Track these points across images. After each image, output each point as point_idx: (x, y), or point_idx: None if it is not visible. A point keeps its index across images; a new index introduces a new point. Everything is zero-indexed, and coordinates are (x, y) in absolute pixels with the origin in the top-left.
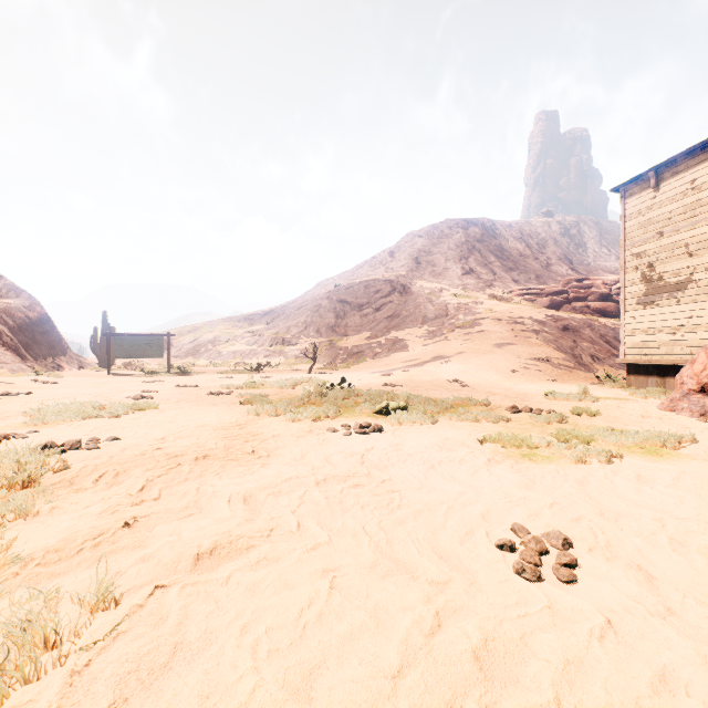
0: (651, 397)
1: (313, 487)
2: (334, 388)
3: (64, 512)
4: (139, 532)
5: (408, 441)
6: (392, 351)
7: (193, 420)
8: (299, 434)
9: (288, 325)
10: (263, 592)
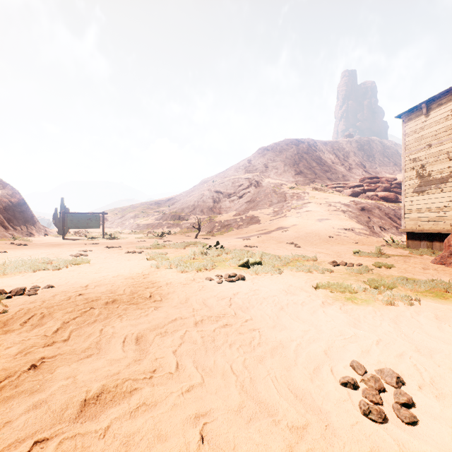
0: (424, 255)
1: (192, 327)
2: (211, 249)
3: None
4: (42, 374)
5: (263, 288)
6: (250, 224)
7: (112, 272)
8: (185, 282)
9: (182, 207)
10: (137, 446)
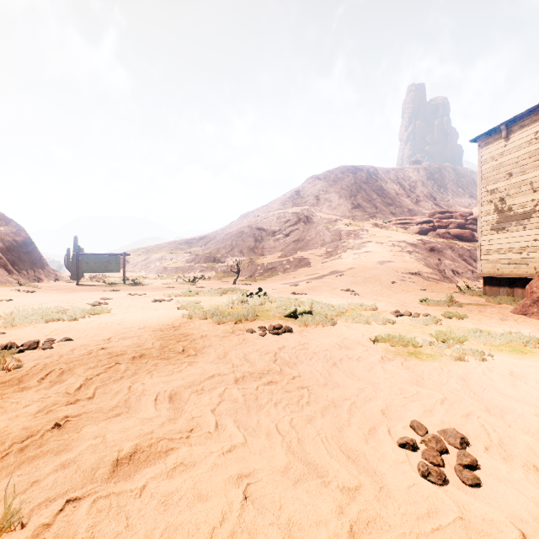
0: (503, 303)
1: (232, 384)
2: (253, 296)
3: (4, 412)
4: (67, 434)
5: (313, 341)
6: (298, 267)
7: (137, 323)
8: (223, 334)
9: (218, 247)
10: (176, 505)
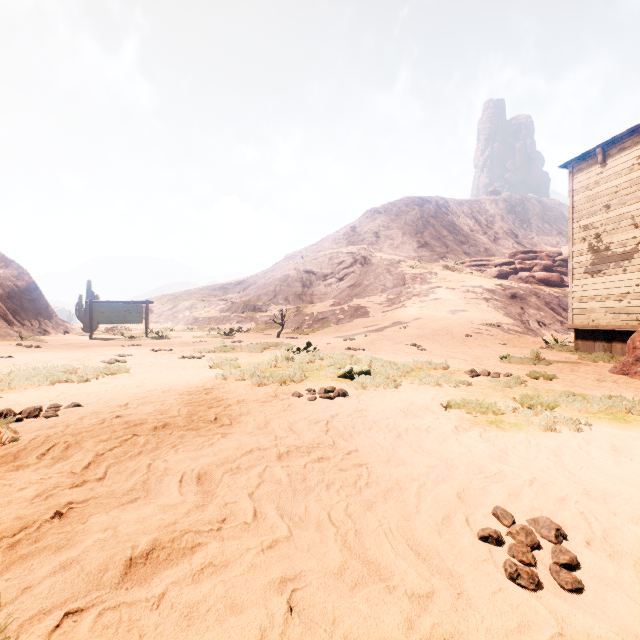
0: (600, 361)
1: (275, 461)
2: (300, 352)
3: None
4: (70, 525)
5: (373, 407)
6: (354, 317)
7: (161, 385)
8: (264, 399)
9: (258, 294)
10: (203, 619)
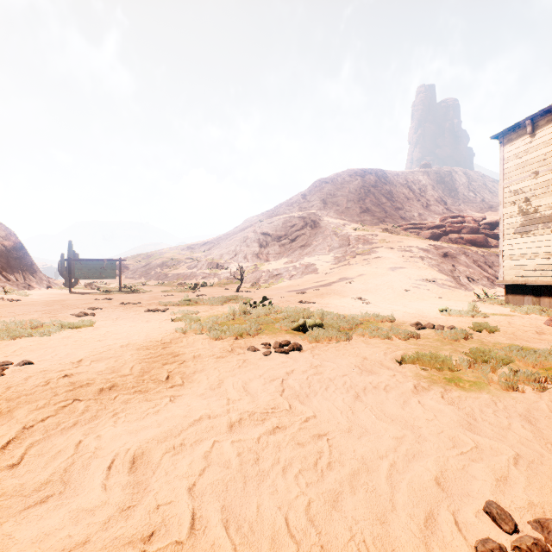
0: (531, 313)
1: (225, 433)
2: (257, 306)
3: None
4: None
5: (328, 362)
6: (305, 273)
7: (121, 339)
8: (219, 354)
9: (221, 253)
10: None
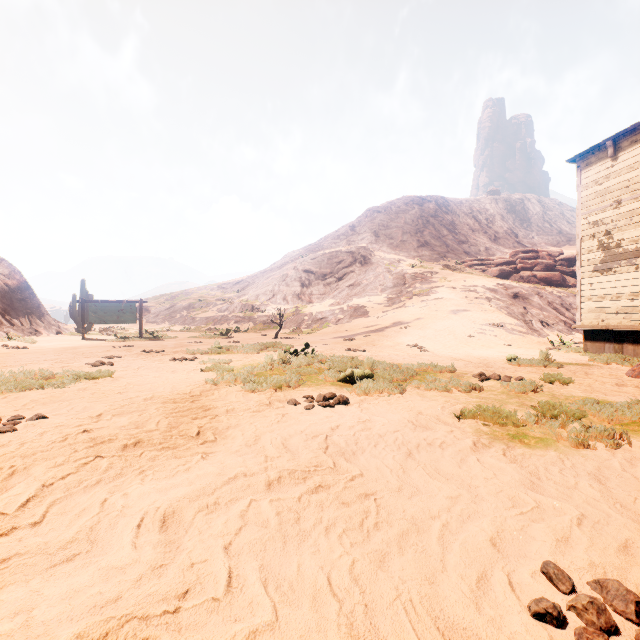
0: (612, 363)
1: (263, 492)
2: (298, 354)
3: None
4: None
5: (377, 417)
6: (353, 317)
7: (144, 391)
8: (256, 408)
9: (257, 293)
10: None
